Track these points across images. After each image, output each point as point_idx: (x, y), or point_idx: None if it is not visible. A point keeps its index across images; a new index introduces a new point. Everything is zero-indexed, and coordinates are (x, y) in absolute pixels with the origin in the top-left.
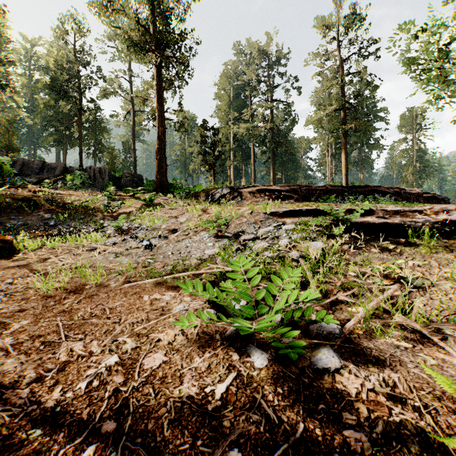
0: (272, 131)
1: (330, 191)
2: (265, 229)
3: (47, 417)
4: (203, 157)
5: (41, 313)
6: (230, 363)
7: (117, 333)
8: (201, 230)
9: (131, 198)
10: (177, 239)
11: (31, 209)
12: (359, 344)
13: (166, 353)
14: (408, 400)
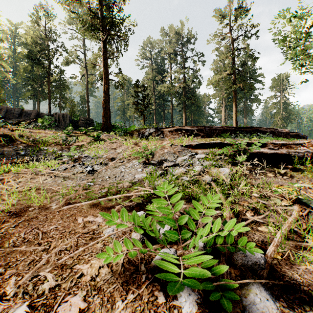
0: (184, 89)
1: (226, 130)
2: (182, 158)
3: None
4: (136, 107)
5: None
6: (155, 310)
7: (41, 265)
8: (133, 158)
9: (84, 135)
10: (114, 166)
11: (8, 142)
12: (283, 273)
13: (86, 295)
14: None
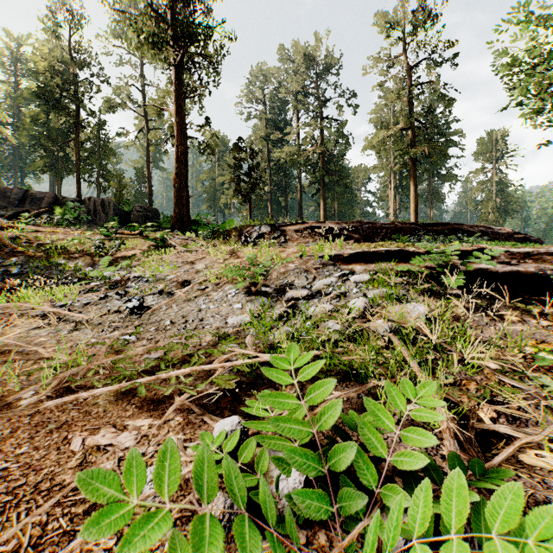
0: (323, 156)
1: (400, 229)
2: (324, 281)
3: None
4: (236, 186)
5: None
6: None
7: None
8: (226, 282)
9: (137, 237)
10: (185, 297)
11: None
12: None
13: None
14: None
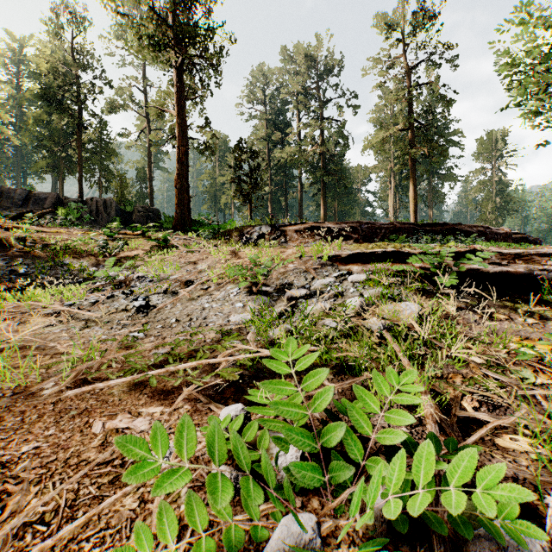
0: (323, 156)
1: (399, 230)
2: (322, 281)
3: None
4: (236, 187)
5: None
6: None
7: None
8: (228, 282)
9: (139, 237)
10: (189, 297)
11: None
12: None
13: None
14: None
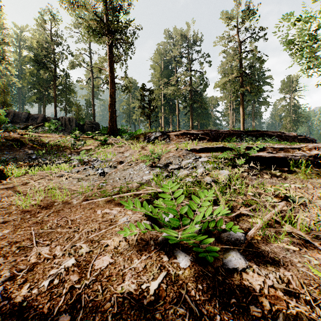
0: (191, 92)
1: (232, 134)
2: (186, 161)
3: (15, 311)
4: (142, 110)
5: (19, 224)
6: (161, 264)
7: (75, 240)
8: (141, 162)
9: (91, 139)
10: (123, 168)
11: (19, 146)
12: (258, 248)
13: (112, 256)
14: (300, 294)
